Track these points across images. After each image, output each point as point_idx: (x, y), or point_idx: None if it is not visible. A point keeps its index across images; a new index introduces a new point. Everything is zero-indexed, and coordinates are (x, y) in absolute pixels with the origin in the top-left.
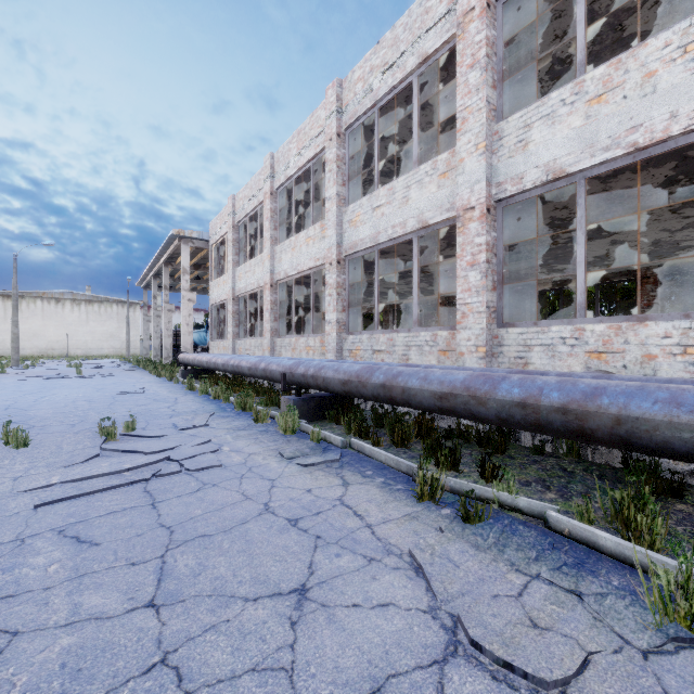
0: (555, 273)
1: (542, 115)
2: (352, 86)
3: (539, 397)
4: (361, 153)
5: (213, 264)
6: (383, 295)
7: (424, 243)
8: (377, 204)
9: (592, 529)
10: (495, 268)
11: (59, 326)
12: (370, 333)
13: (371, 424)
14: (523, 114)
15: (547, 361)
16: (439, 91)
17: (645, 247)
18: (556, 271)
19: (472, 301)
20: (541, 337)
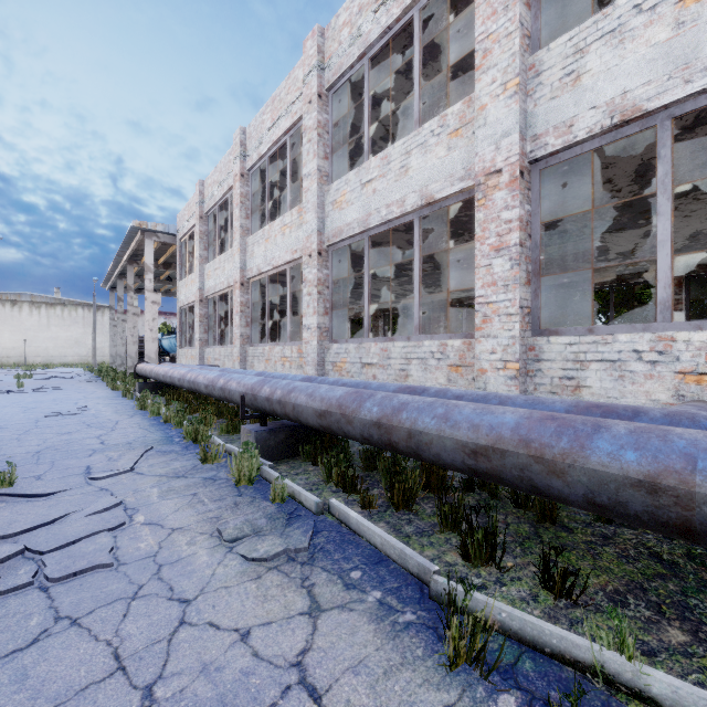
0: (567, 274)
1: (604, 32)
2: (337, 33)
3: (690, 475)
4: (348, 126)
5: (181, 261)
6: (373, 298)
7: (424, 231)
8: (368, 178)
9: None
10: (529, 254)
11: (15, 332)
12: (358, 341)
13: (359, 463)
14: (572, 35)
15: (611, 384)
16: (445, 40)
17: (679, 242)
18: (569, 271)
19: (497, 300)
20: (602, 350)
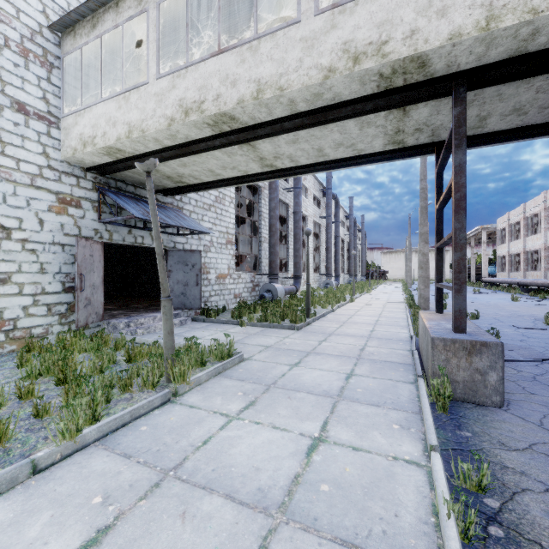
0: None
1: None
2: None
3: None
4: None
5: (498, 238)
6: None
7: None
8: None
9: (548, 297)
10: None
11: None
12: None
13: None
14: None
15: None
16: None
17: None
18: None
19: None
20: None
